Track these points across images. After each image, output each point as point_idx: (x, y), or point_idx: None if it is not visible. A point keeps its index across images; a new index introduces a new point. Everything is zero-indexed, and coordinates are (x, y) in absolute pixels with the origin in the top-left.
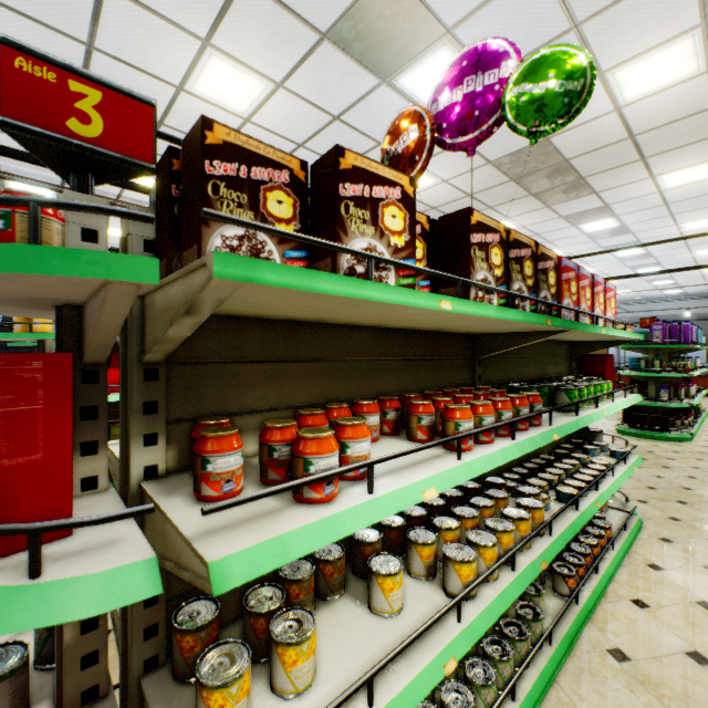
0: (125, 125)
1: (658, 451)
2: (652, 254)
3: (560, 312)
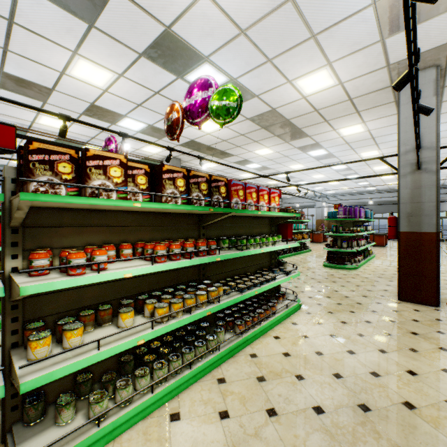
0: (2, 136)
1: (336, 274)
2: (351, 168)
3: (230, 204)
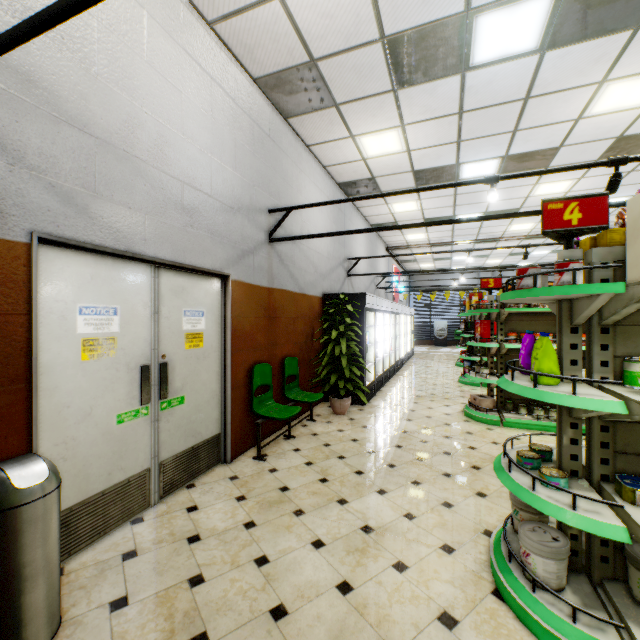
0: (496, 283)
1: None
2: None
3: None
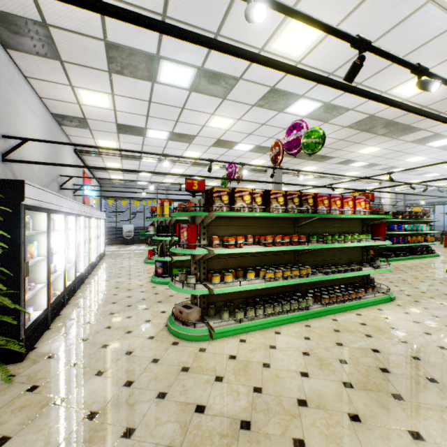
0: (200, 185)
1: None
2: None
3: (317, 211)
